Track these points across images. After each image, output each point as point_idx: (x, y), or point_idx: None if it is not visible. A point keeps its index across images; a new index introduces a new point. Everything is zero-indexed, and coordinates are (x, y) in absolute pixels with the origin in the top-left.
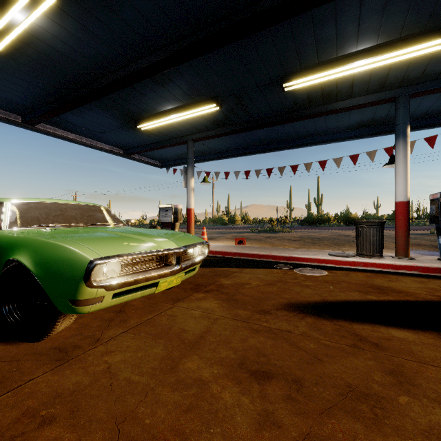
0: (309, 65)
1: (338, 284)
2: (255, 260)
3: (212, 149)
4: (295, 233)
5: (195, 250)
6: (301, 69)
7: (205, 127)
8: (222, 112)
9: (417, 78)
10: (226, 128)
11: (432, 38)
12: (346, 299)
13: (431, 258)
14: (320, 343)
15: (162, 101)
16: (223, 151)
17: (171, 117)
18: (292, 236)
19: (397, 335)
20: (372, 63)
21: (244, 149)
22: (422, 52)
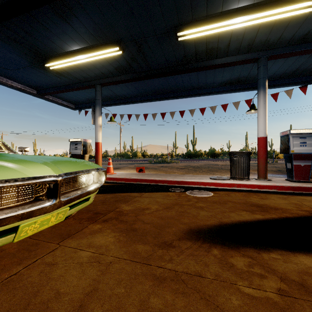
0: (199, 17)
1: (226, 204)
2: (153, 184)
3: (118, 95)
4: (181, 163)
5: (88, 178)
6: (192, 20)
7: (111, 73)
8: (125, 59)
9: (274, 43)
10: (128, 75)
11: (294, 2)
12: (239, 220)
13: (281, 179)
14: (242, 294)
15: (68, 39)
16: (127, 98)
17: (77, 57)
18: (179, 165)
19: (311, 266)
20: (248, 22)
21: (144, 97)
22: (286, 15)
